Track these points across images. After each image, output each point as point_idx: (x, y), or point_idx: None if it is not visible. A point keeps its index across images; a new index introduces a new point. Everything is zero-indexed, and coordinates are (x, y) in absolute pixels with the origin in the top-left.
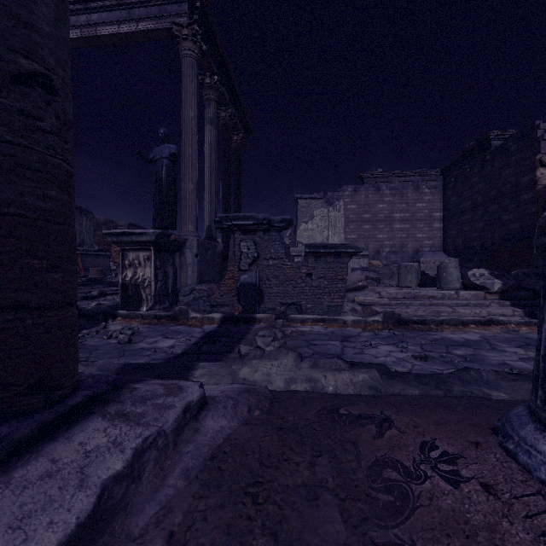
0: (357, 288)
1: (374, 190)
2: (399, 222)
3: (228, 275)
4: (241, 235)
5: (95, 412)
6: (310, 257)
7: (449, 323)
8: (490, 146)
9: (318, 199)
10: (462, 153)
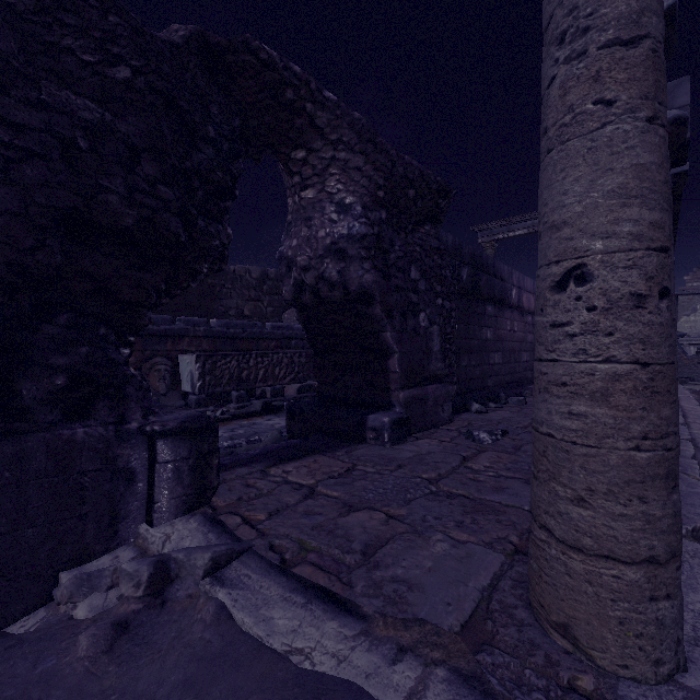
0: None
1: None
2: None
3: None
4: None
5: None
6: (699, 354)
7: None
8: None
9: None
10: None
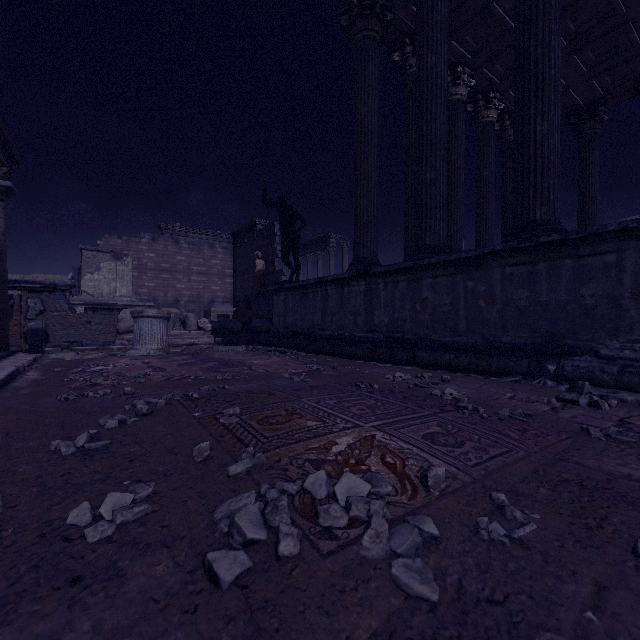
0: (130, 331)
1: (173, 242)
2: (197, 274)
3: (13, 323)
4: (29, 294)
5: (18, 353)
6: (89, 310)
7: (173, 346)
8: (256, 228)
9: (106, 252)
10: (242, 227)
